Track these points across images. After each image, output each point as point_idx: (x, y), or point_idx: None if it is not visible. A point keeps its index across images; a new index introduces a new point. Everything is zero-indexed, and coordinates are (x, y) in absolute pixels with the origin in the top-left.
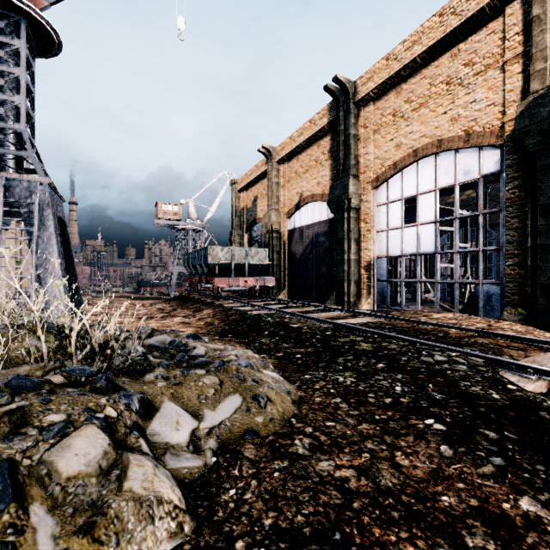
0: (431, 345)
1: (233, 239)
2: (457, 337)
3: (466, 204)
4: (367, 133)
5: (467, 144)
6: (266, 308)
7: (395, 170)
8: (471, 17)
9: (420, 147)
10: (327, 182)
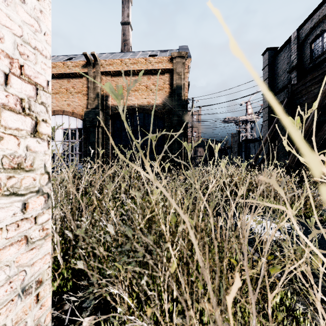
0: None
1: None
2: None
3: None
4: None
5: (72, 116)
6: None
7: None
8: (73, 73)
9: (56, 110)
10: None
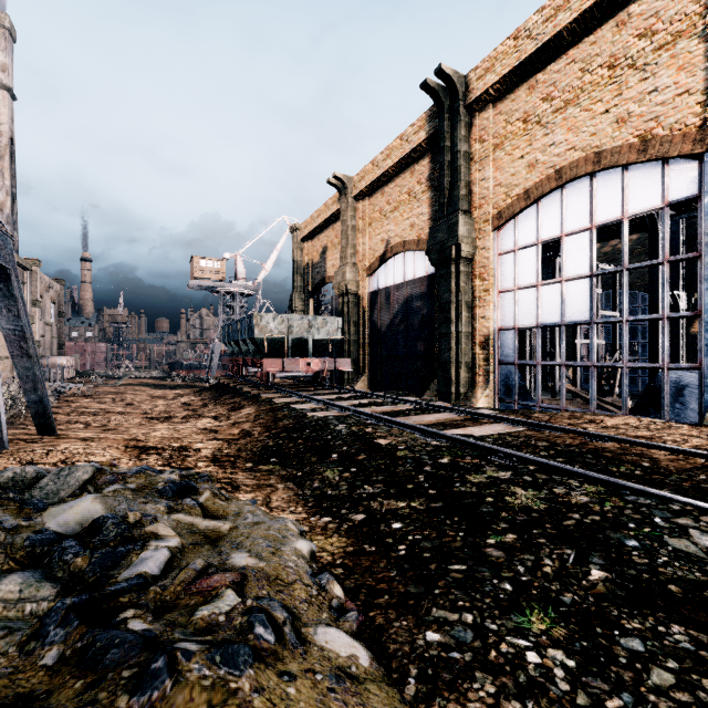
0: (656, 495)
1: (294, 305)
2: (680, 470)
3: (610, 258)
4: (484, 150)
5: (643, 156)
6: (337, 406)
7: (528, 201)
8: None
9: (567, 165)
10: (425, 223)
